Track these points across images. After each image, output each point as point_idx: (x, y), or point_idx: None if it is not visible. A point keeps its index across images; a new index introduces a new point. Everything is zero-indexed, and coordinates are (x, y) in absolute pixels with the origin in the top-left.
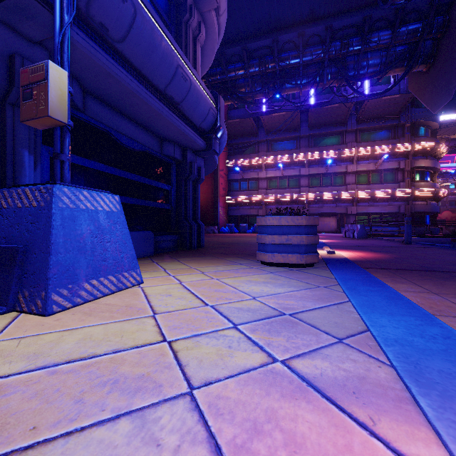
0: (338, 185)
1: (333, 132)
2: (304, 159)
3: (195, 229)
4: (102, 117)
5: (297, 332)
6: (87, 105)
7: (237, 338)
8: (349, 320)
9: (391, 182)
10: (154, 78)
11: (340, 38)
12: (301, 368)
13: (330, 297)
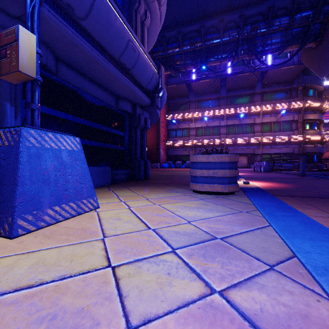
0: (248, 133)
1: (245, 94)
2: (223, 114)
3: (142, 165)
4: (71, 79)
5: (230, 257)
6: (59, 69)
7: (175, 263)
8: (275, 245)
9: (288, 130)
10: (110, 49)
11: (251, 23)
12: (239, 302)
13: (253, 221)
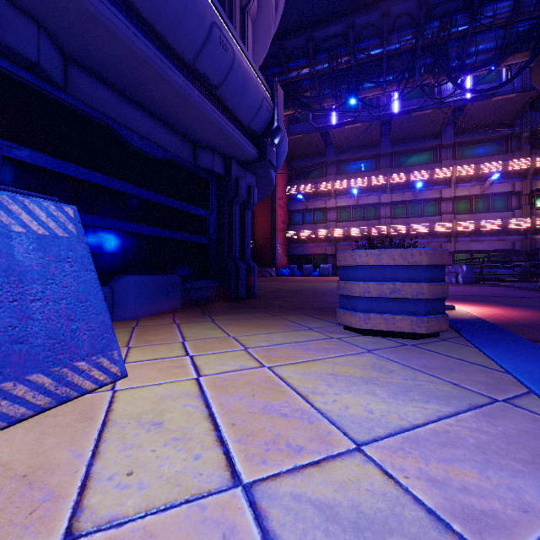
0: (429, 215)
1: (424, 148)
2: (385, 182)
3: (243, 272)
4: (97, 102)
5: None
6: (71, 79)
7: None
8: None
9: (502, 209)
10: (175, 40)
11: (439, 16)
12: None
13: None
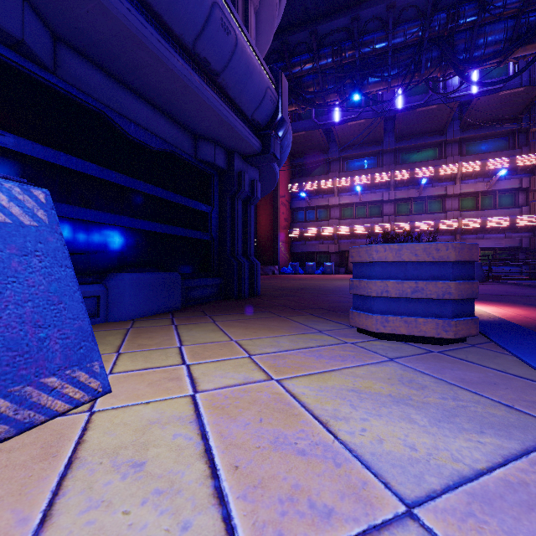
0: (434, 212)
1: (428, 144)
2: (389, 179)
3: (246, 270)
4: (91, 87)
5: None
6: (61, 61)
7: None
8: None
9: (509, 206)
10: (174, 20)
11: (446, 7)
12: None
13: None
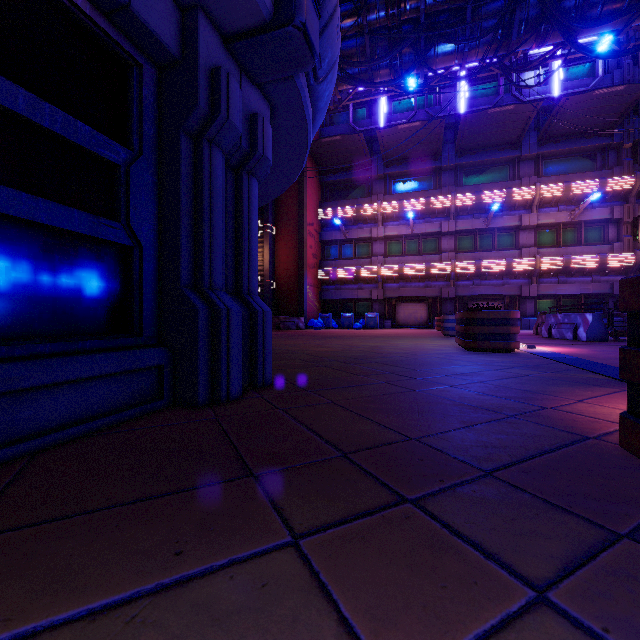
0: (504, 249)
1: (497, 161)
2: (449, 205)
3: (234, 326)
4: None
5: None
6: None
7: None
8: None
9: (596, 242)
10: None
11: None
12: None
13: None
